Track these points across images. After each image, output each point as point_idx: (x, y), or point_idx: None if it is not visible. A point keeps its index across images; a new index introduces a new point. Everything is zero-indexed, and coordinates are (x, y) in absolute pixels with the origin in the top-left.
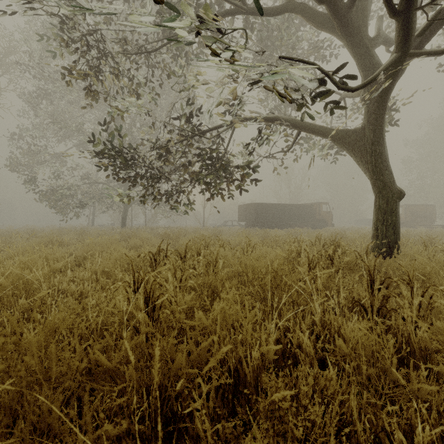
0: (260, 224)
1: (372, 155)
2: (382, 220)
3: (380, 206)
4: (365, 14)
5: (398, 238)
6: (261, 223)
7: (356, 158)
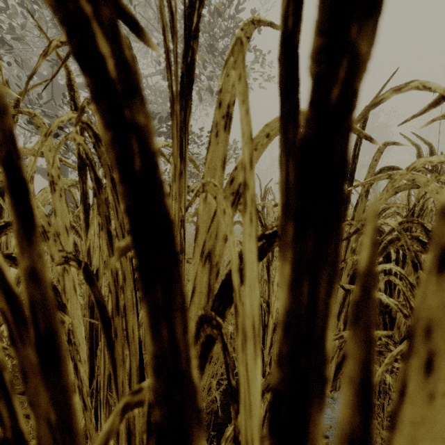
0: None
1: None
2: None
3: None
4: (54, 109)
5: None
6: None
7: None
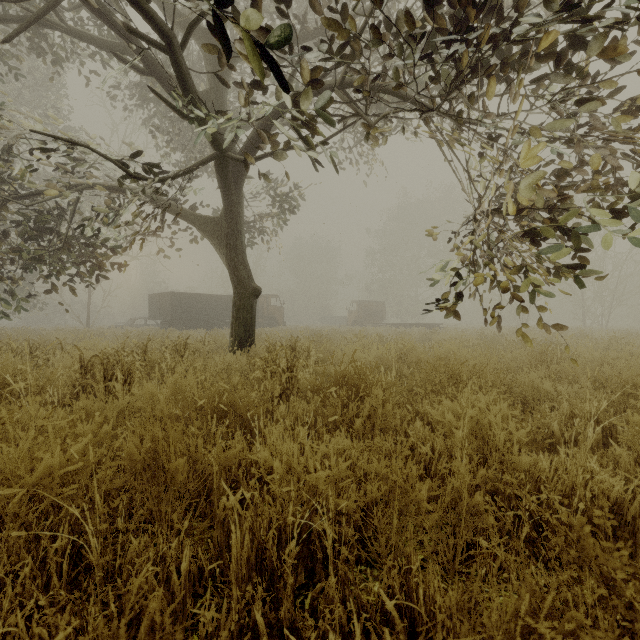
0: (181, 323)
1: (227, 247)
2: (236, 318)
3: (235, 302)
4: (219, 94)
5: (252, 335)
6: (182, 321)
7: (217, 249)
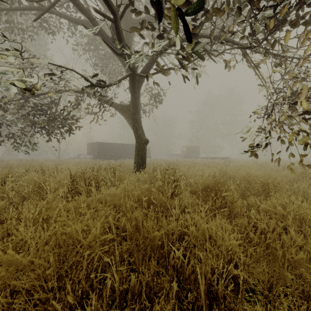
0: (102, 157)
1: (133, 119)
2: (137, 154)
3: (137, 147)
4: (129, 44)
5: (145, 163)
6: (103, 156)
7: (127, 120)
